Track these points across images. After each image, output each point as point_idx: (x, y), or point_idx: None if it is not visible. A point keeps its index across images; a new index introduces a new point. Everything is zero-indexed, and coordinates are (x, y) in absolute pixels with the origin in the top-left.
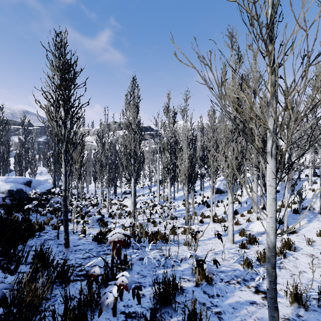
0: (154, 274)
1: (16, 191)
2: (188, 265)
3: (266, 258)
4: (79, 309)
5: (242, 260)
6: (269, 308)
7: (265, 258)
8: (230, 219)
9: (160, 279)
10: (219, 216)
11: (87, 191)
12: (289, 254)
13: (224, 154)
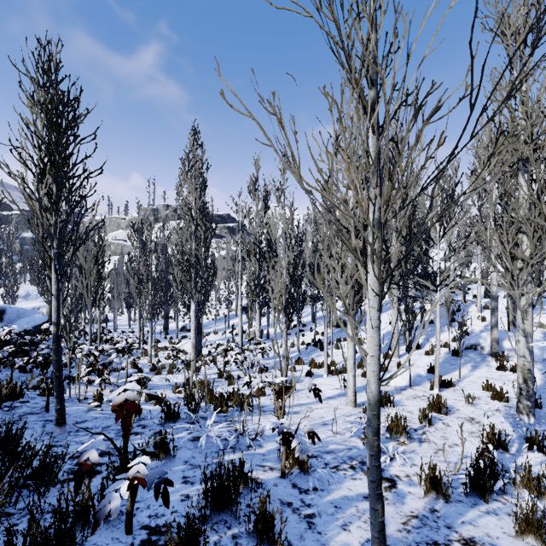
0: (213, 462)
1: None
2: (276, 445)
3: (399, 427)
4: (57, 524)
5: (364, 432)
6: (370, 497)
7: (398, 427)
8: (351, 367)
9: (222, 470)
10: (339, 364)
11: (115, 328)
12: (438, 419)
13: (340, 262)
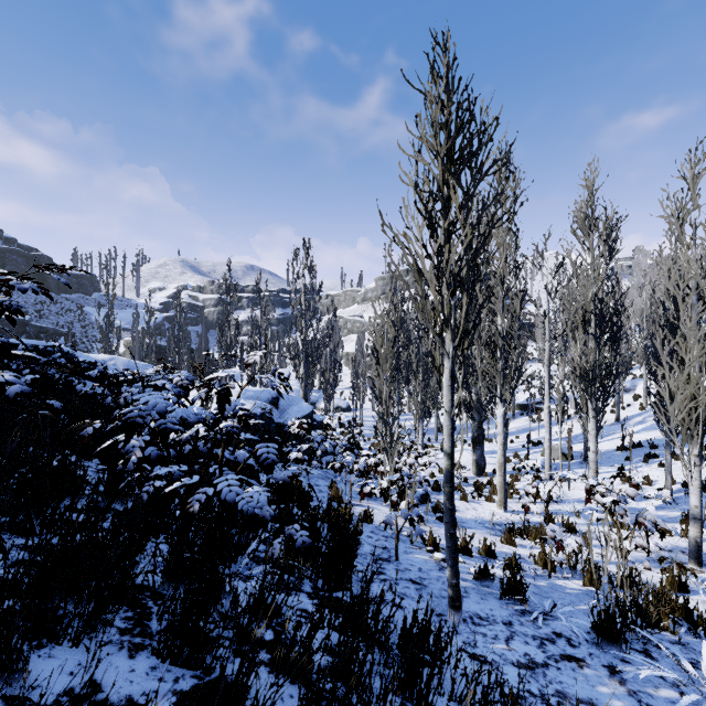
0: None
1: (260, 417)
2: None
3: None
4: None
5: None
6: None
7: None
8: None
9: None
10: None
11: (361, 420)
12: None
13: None
